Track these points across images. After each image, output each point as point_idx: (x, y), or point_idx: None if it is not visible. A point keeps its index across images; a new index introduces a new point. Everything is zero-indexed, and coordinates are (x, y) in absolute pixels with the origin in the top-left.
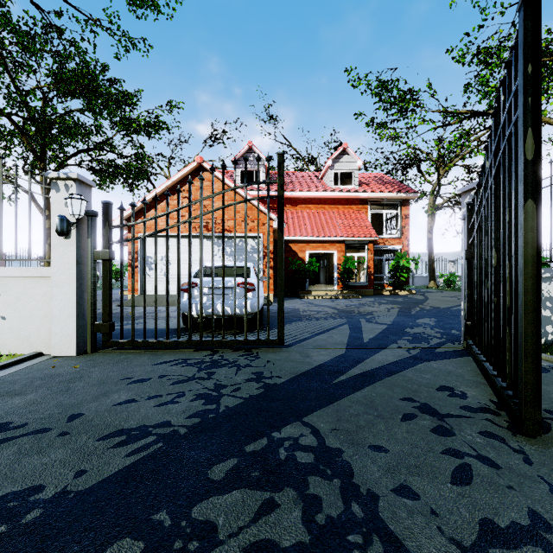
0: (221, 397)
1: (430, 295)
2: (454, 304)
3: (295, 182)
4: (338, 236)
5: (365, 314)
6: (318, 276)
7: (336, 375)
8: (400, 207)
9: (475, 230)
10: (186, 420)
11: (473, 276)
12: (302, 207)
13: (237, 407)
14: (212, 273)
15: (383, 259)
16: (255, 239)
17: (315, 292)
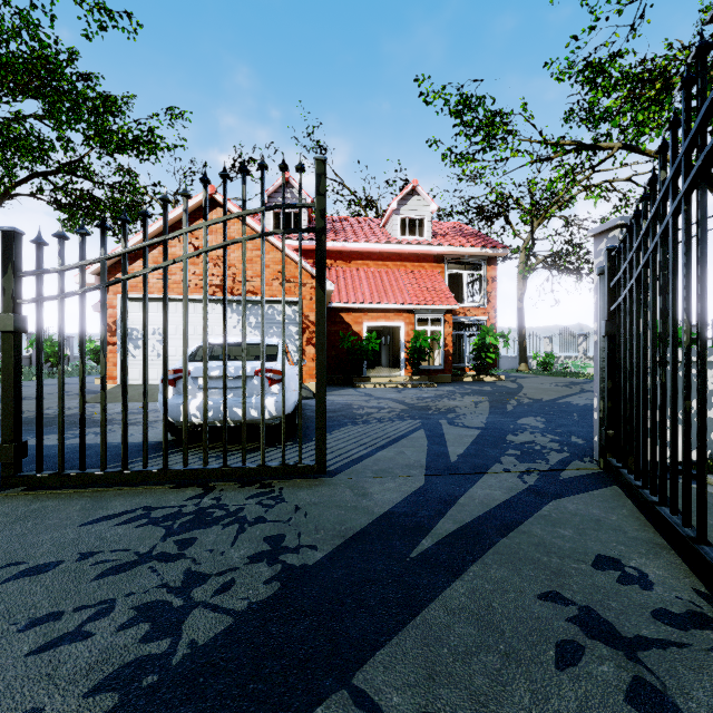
0: (188, 614)
1: (524, 381)
2: (558, 395)
3: (349, 230)
4: (406, 303)
5: (446, 411)
6: (379, 357)
7: (415, 537)
8: (485, 267)
9: (628, 288)
10: (82, 703)
11: (622, 360)
12: (358, 264)
13: (214, 645)
14: (204, 355)
15: (463, 335)
16: (291, 306)
17: (376, 379)
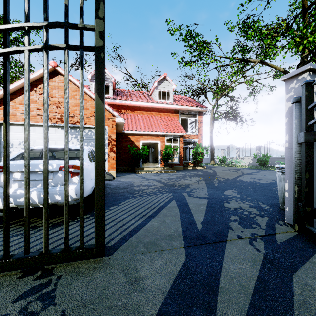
0: None
1: (215, 169)
2: (234, 176)
3: (133, 96)
4: (161, 131)
5: (184, 187)
6: (148, 158)
7: None
8: (197, 116)
9: None
10: None
11: None
12: (138, 112)
13: None
14: None
15: (187, 148)
16: None
17: (146, 169)
